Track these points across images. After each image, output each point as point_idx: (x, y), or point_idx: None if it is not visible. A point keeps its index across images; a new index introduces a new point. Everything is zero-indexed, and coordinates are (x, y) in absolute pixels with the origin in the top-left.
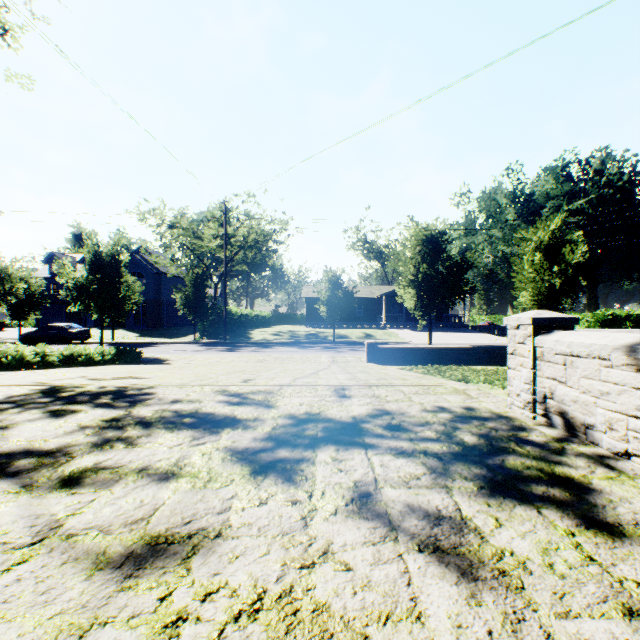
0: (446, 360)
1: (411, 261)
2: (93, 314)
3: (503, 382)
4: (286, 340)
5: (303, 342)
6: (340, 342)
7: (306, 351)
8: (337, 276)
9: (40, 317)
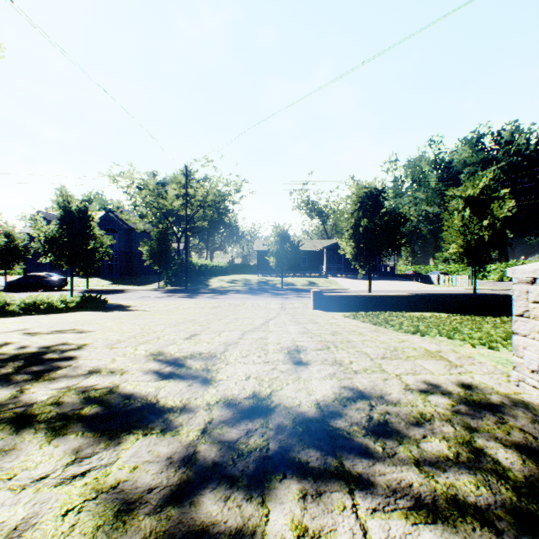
0: (386, 307)
1: (352, 216)
2: (64, 264)
3: (462, 335)
4: (240, 287)
5: (255, 289)
6: (287, 289)
7: (257, 297)
8: (285, 231)
9: (27, 267)
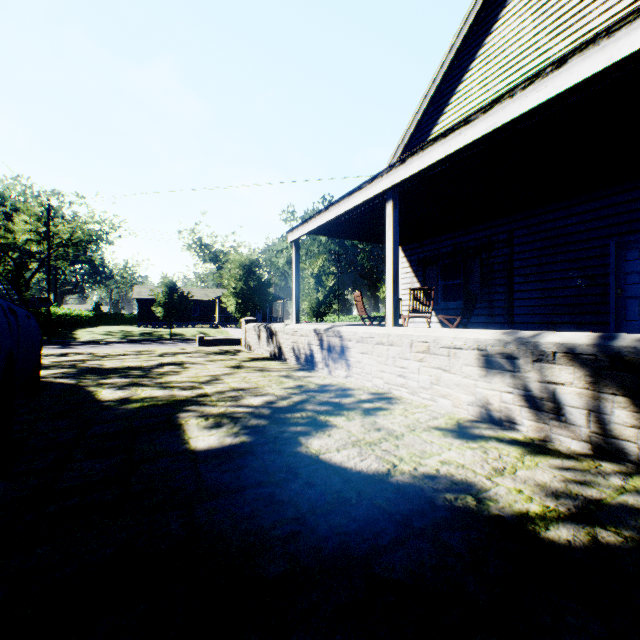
0: None
1: (233, 278)
2: None
3: None
4: (121, 339)
5: (140, 340)
6: (177, 339)
7: (147, 346)
8: (174, 282)
9: None
